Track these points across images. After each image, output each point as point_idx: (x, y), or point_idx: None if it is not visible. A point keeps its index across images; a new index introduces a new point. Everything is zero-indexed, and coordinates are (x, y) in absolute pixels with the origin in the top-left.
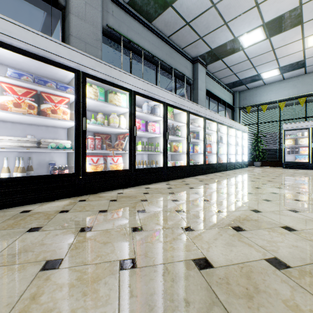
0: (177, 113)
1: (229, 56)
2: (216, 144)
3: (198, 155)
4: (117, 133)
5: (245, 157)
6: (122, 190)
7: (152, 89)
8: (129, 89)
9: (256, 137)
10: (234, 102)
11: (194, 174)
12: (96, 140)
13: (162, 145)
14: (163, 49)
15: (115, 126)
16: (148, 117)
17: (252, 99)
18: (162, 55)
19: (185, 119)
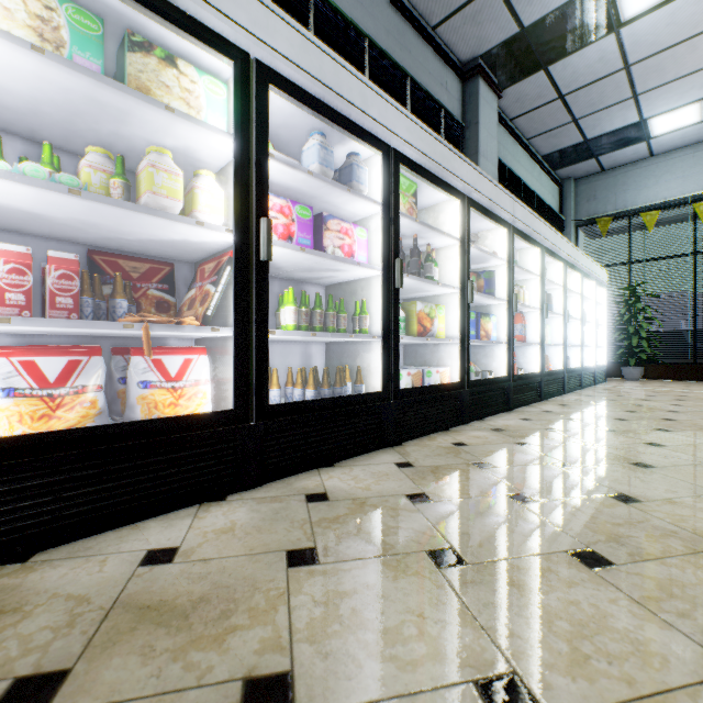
0: (427, 208)
1: (571, 58)
2: (541, 313)
3: (490, 349)
4: (197, 256)
5: (599, 354)
6: (186, 525)
7: (340, 79)
8: (237, 48)
9: (627, 300)
10: (561, 207)
11: (484, 412)
12: (47, 268)
13: (379, 310)
14: (378, 13)
15: (162, 208)
16: (325, 198)
17: (614, 198)
18: (373, 33)
19: (453, 225)
